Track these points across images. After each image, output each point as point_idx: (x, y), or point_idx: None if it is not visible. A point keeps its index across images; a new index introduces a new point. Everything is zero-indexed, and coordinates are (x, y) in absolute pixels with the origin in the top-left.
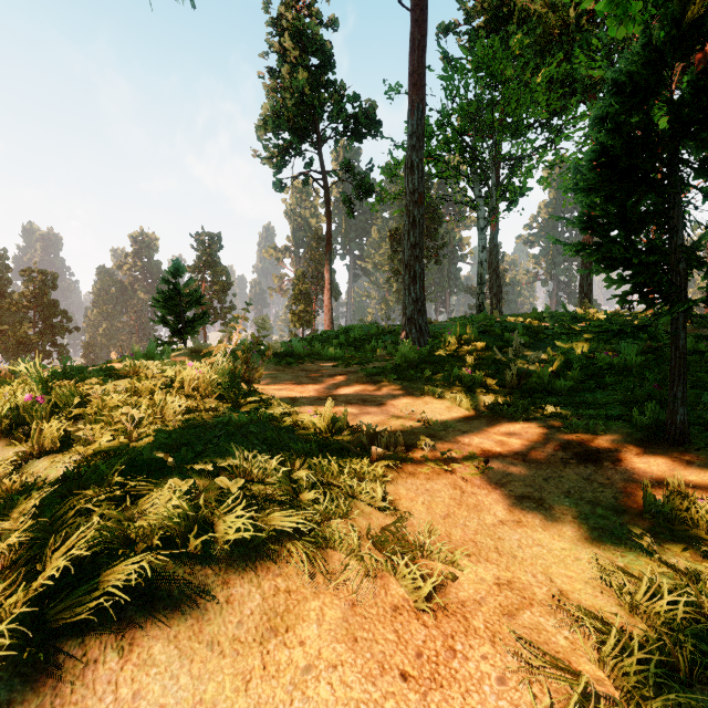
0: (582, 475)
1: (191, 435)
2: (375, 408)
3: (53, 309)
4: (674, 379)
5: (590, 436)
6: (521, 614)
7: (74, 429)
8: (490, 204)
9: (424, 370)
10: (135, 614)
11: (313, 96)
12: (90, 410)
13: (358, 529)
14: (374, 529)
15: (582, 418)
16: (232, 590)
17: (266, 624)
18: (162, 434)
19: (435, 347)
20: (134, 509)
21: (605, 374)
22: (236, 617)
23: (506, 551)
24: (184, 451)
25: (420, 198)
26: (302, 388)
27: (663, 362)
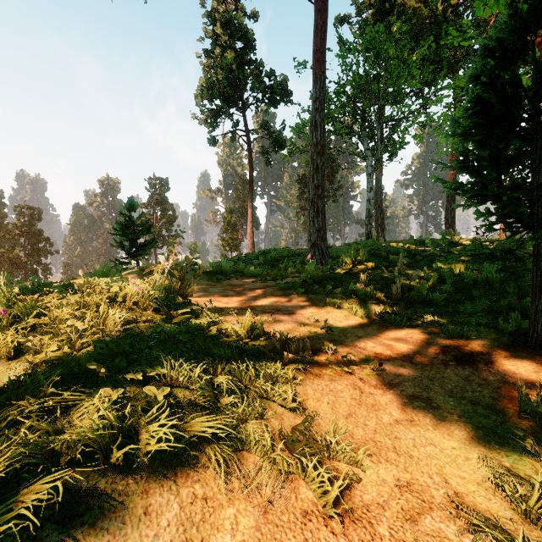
0: (461, 375)
1: (127, 344)
2: (287, 317)
3: (39, 236)
4: (535, 294)
5: (464, 341)
6: (423, 519)
7: (23, 340)
8: (376, 154)
9: (326, 285)
10: (52, 532)
11: (239, 71)
12: (44, 322)
13: (272, 430)
14: (285, 429)
15: (457, 326)
16: (151, 499)
17: (181, 536)
18: (100, 344)
19: (334, 267)
20: (66, 417)
21: (471, 288)
22: (152, 530)
23: (403, 451)
24: (118, 360)
25: (322, 149)
26: (228, 300)
27: (517, 278)
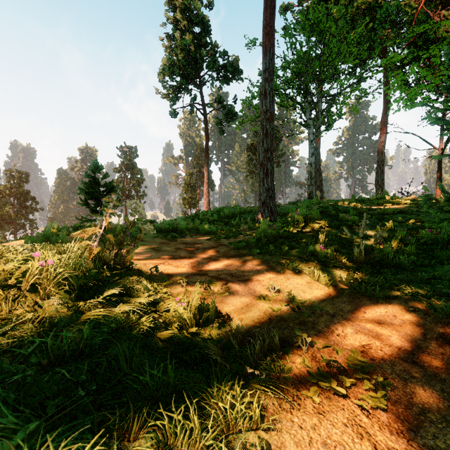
0: None
1: None
2: (242, 285)
3: (26, 196)
4: None
5: None
6: None
7: None
8: (317, 123)
9: (281, 244)
10: None
11: (196, 51)
12: None
13: None
14: None
15: (449, 302)
16: None
17: None
18: None
19: (286, 225)
20: None
21: (434, 249)
22: None
23: None
24: None
25: (271, 116)
26: (179, 262)
27: None
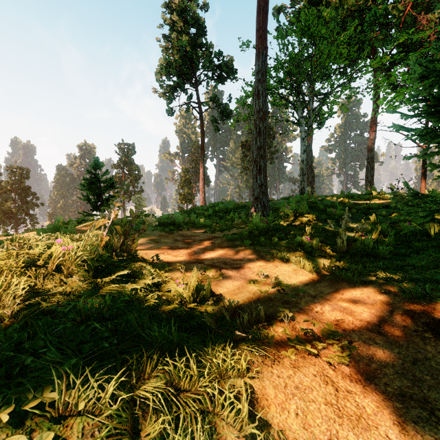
0: None
1: (18, 337)
2: (235, 272)
3: (27, 191)
4: None
5: (428, 302)
6: None
7: None
8: (309, 122)
9: (271, 236)
10: None
11: (192, 52)
12: None
13: None
14: None
15: (417, 285)
16: None
17: None
18: None
19: (277, 218)
20: None
21: (412, 240)
22: None
23: None
24: None
25: (264, 115)
26: (177, 252)
27: None
